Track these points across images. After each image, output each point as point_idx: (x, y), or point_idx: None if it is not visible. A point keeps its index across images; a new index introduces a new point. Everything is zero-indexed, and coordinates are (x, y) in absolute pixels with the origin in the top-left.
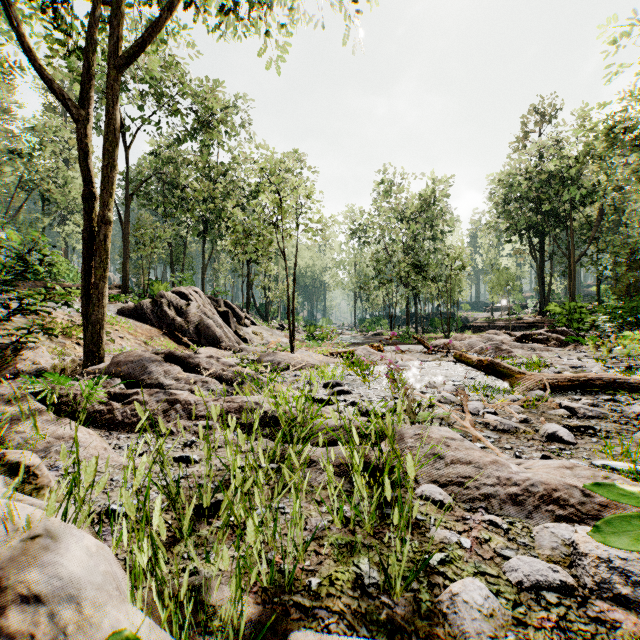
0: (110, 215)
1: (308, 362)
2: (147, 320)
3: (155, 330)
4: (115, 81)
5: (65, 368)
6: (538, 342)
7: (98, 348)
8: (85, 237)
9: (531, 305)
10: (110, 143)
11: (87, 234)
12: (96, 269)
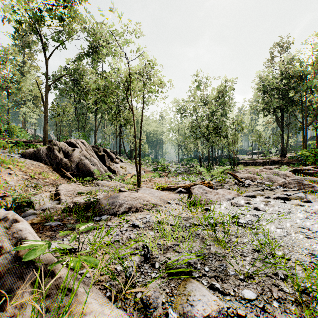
0: None
1: (149, 202)
2: (42, 160)
3: (46, 167)
4: None
5: None
6: (308, 175)
7: None
8: None
9: (274, 151)
10: None
11: None
12: None
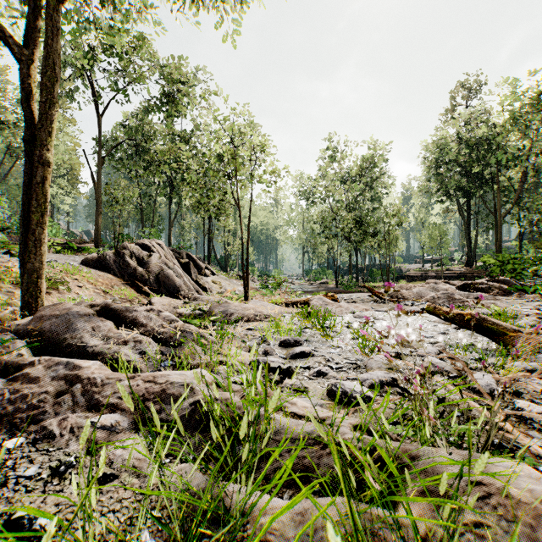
0: (48, 155)
1: (262, 313)
2: (109, 270)
3: (117, 279)
4: (54, 11)
5: (2, 320)
6: (480, 291)
7: (36, 299)
8: (26, 181)
9: (457, 258)
10: (48, 77)
11: (28, 177)
12: (32, 213)
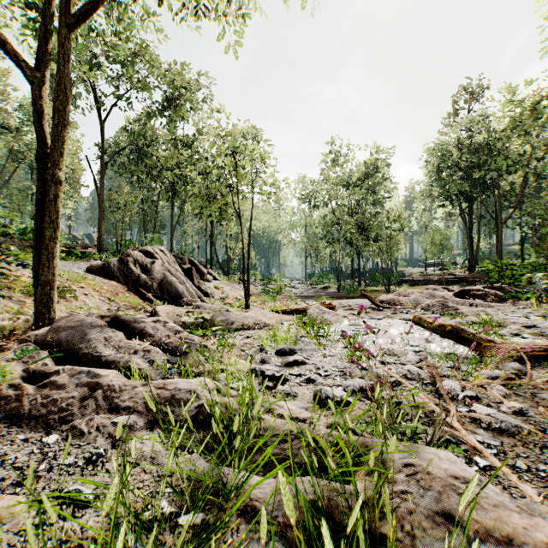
0: (60, 174)
1: (261, 321)
2: (114, 277)
3: (121, 286)
4: (65, 39)
5: (16, 329)
6: (476, 297)
7: (48, 309)
8: (38, 197)
9: (460, 262)
10: (60, 101)
11: (40, 194)
12: (45, 229)
